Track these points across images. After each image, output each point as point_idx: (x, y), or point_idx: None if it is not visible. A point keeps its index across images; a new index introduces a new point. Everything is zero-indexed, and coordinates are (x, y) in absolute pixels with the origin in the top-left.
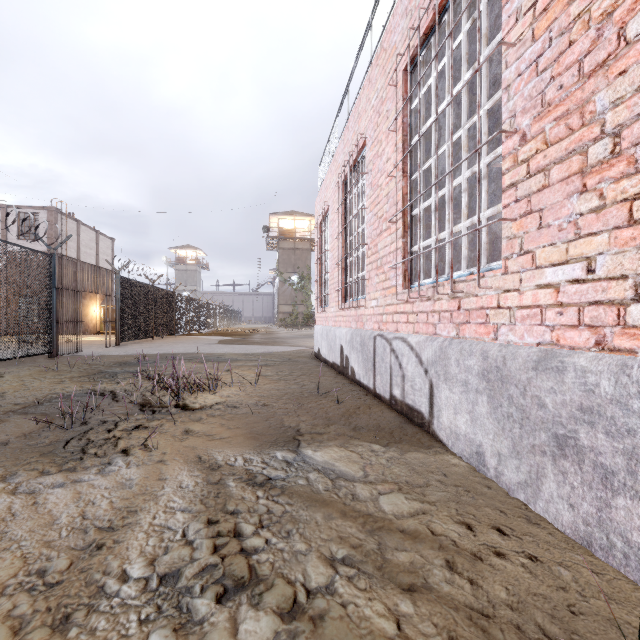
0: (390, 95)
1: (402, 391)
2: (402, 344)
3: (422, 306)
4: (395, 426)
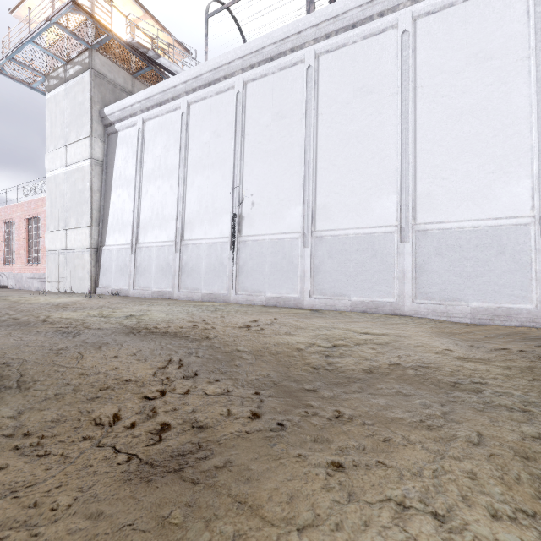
0: (1, 223)
1: (3, 283)
2: (3, 274)
3: (7, 268)
4: (1, 288)
